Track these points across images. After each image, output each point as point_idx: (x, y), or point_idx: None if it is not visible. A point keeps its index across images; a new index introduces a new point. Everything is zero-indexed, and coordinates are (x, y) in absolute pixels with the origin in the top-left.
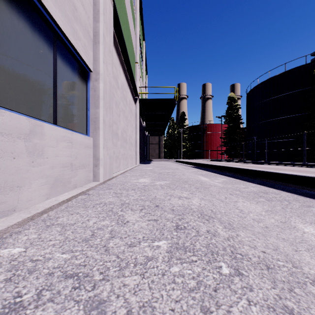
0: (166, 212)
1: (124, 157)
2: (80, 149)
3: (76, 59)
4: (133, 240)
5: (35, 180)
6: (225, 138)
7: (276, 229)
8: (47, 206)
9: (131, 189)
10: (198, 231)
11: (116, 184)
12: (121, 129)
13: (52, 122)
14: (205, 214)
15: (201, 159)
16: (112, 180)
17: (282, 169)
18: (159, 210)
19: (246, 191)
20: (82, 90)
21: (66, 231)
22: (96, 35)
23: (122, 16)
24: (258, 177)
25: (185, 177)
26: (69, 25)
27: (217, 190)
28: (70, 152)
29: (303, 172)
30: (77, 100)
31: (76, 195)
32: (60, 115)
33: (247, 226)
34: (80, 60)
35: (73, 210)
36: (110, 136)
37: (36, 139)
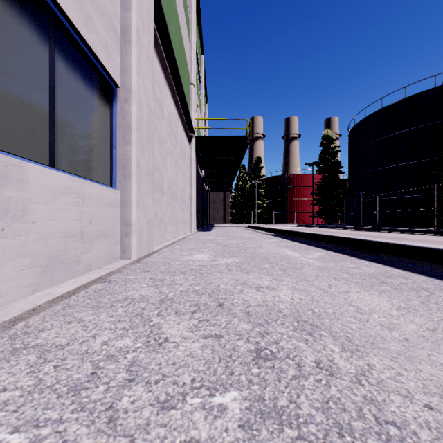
0: (236, 319)
1: (173, 221)
2: (98, 209)
3: (91, 65)
4: (171, 391)
5: (7, 262)
6: (318, 194)
7: (425, 344)
8: (28, 308)
9: (180, 272)
10: (299, 363)
11: (158, 264)
12: (167, 179)
13: (47, 163)
14: (304, 320)
15: (284, 223)
16: (152, 256)
17: (404, 238)
18: (224, 313)
19: (358, 274)
20: (104, 115)
21: (44, 363)
22: (126, 31)
23: (169, 13)
24: (373, 252)
25: (263, 252)
26: (78, 6)
27: (315, 272)
28: (79, 213)
29: (437, 242)
30: (93, 130)
31: (87, 284)
32: (62, 153)
33: (377, 340)
34: (99, 67)
35: (73, 313)
36: (150, 188)
37: (11, 189)
